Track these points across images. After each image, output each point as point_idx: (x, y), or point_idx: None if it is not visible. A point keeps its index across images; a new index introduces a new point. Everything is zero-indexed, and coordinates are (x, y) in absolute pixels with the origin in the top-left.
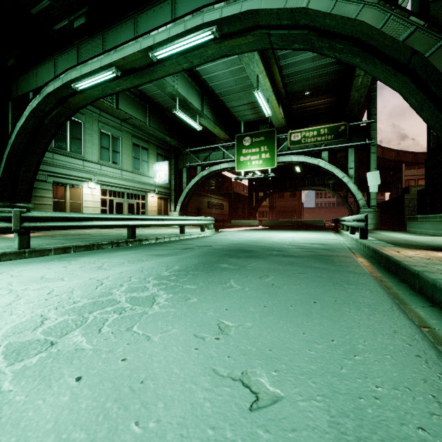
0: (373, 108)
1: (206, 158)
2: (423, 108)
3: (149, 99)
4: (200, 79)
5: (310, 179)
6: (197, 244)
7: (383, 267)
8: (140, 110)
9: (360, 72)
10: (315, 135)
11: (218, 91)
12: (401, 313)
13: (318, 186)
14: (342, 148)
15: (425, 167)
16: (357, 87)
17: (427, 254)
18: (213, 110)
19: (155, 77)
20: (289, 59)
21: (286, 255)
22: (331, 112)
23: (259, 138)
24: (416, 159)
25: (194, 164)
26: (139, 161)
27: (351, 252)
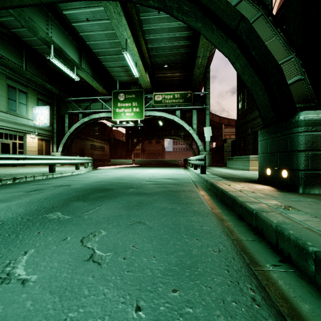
0: (207, 84)
1: (87, 107)
2: (244, 72)
3: (25, 45)
4: (77, 35)
5: (169, 131)
6: (58, 183)
7: (220, 200)
8: (14, 52)
9: (200, 54)
10: (171, 98)
11: (95, 50)
12: (270, 310)
13: (174, 136)
14: (189, 110)
15: (235, 126)
16: (198, 65)
17: (249, 186)
18: (92, 66)
19: (7, 3)
20: (152, 34)
21: (140, 192)
22: (182, 83)
23: (131, 95)
24: (229, 123)
25: (75, 111)
26: (15, 102)
27: (195, 185)
